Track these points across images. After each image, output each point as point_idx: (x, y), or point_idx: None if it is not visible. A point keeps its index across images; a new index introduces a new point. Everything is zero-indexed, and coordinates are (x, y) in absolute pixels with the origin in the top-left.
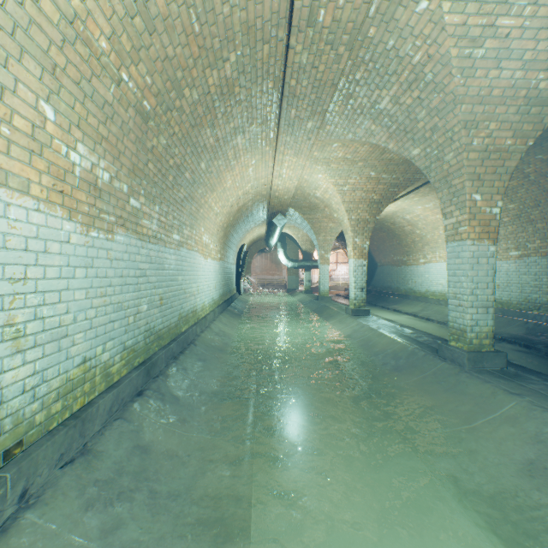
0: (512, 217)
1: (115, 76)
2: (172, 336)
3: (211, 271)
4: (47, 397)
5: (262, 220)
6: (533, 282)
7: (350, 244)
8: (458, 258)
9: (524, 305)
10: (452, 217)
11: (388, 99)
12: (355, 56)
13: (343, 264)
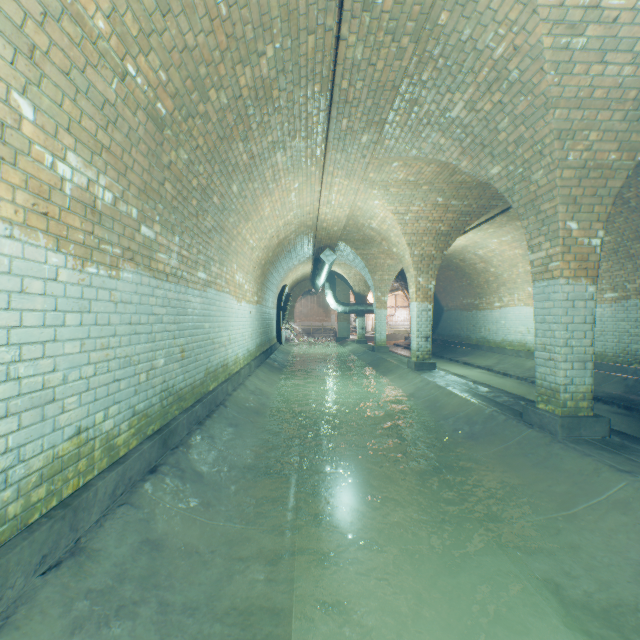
0: (607, 251)
1: (117, 68)
2: (197, 396)
3: (246, 316)
4: (25, 482)
5: (307, 256)
6: (634, 329)
7: (412, 284)
8: (548, 300)
9: (622, 357)
10: (541, 251)
11: (461, 105)
12: (422, 51)
13: (403, 308)
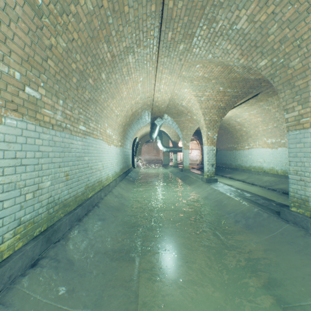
0: None
1: None
2: (79, 202)
3: (114, 153)
4: None
5: (147, 122)
6: None
7: (205, 136)
8: (300, 143)
9: None
10: (294, 111)
11: (245, 19)
12: None
13: (195, 149)
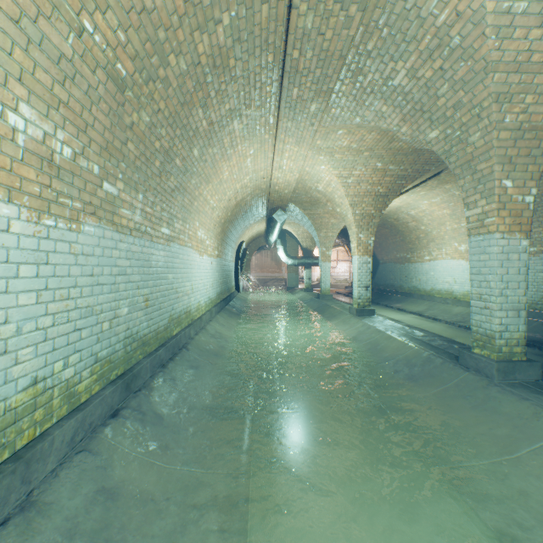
0: None
1: (73, 22)
2: (161, 340)
3: (208, 268)
4: None
5: (261, 216)
6: None
7: (354, 240)
8: (484, 253)
9: (540, 304)
10: (476, 208)
11: (403, 73)
12: (368, 20)
13: (343, 261)
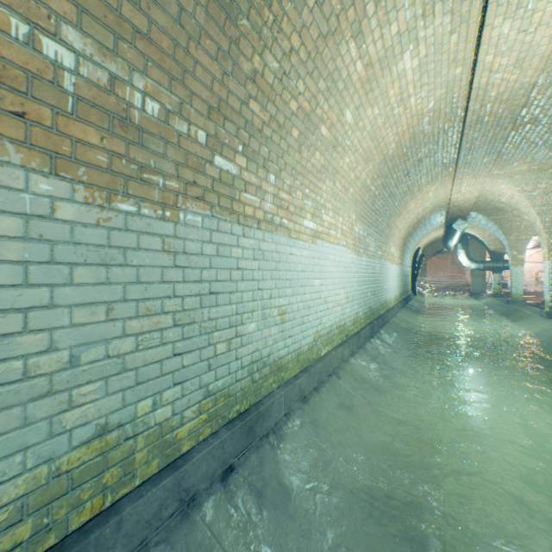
0: None
1: (369, 190)
2: (377, 314)
3: (394, 273)
4: (350, 322)
5: (439, 224)
6: None
7: (544, 246)
8: None
9: None
10: None
11: None
12: (520, 122)
13: None
